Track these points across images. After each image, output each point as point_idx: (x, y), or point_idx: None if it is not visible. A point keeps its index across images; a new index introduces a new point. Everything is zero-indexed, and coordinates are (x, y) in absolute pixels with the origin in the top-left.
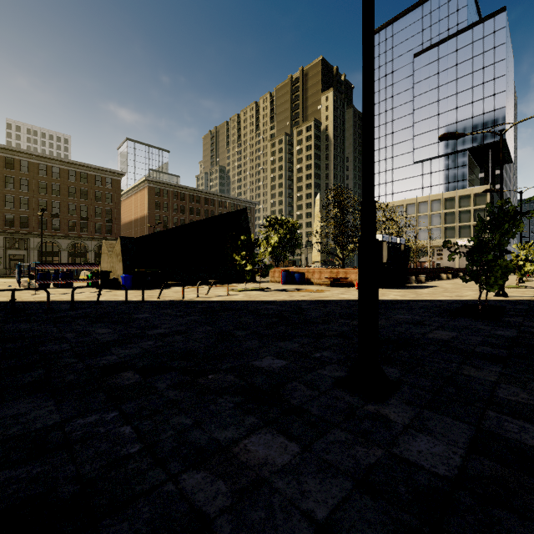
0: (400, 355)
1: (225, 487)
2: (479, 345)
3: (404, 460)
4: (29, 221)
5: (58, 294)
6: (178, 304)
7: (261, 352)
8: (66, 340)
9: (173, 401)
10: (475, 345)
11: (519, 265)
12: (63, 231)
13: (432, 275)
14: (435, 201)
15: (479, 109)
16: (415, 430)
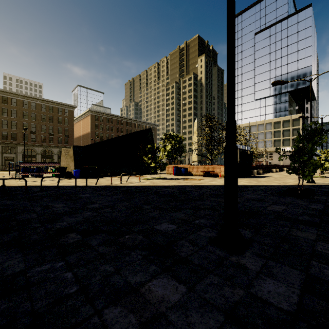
0: (250, 222)
1: (134, 320)
2: (300, 215)
3: (258, 298)
4: (17, 136)
5: (33, 181)
6: (108, 188)
7: (160, 220)
8: (35, 211)
9: (102, 254)
10: (298, 215)
11: (321, 163)
12: (38, 142)
13: (267, 169)
14: (268, 124)
15: (295, 67)
16: (265, 276)
